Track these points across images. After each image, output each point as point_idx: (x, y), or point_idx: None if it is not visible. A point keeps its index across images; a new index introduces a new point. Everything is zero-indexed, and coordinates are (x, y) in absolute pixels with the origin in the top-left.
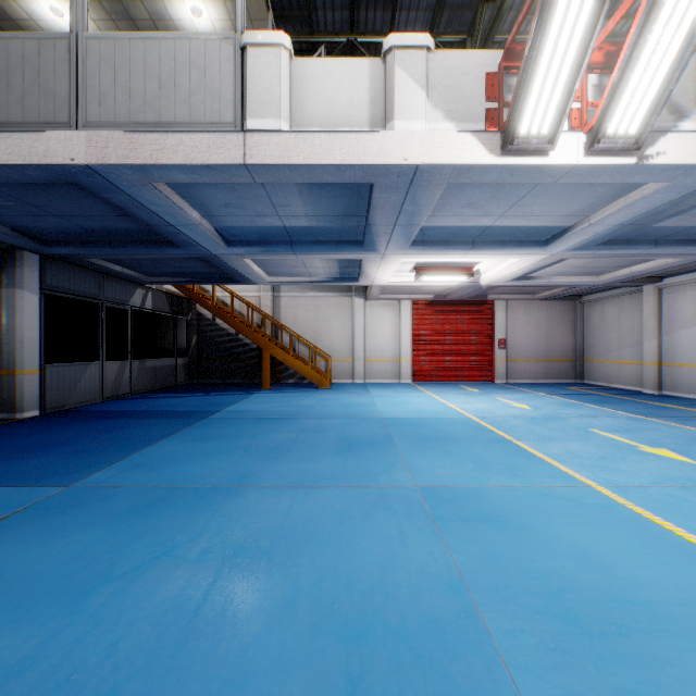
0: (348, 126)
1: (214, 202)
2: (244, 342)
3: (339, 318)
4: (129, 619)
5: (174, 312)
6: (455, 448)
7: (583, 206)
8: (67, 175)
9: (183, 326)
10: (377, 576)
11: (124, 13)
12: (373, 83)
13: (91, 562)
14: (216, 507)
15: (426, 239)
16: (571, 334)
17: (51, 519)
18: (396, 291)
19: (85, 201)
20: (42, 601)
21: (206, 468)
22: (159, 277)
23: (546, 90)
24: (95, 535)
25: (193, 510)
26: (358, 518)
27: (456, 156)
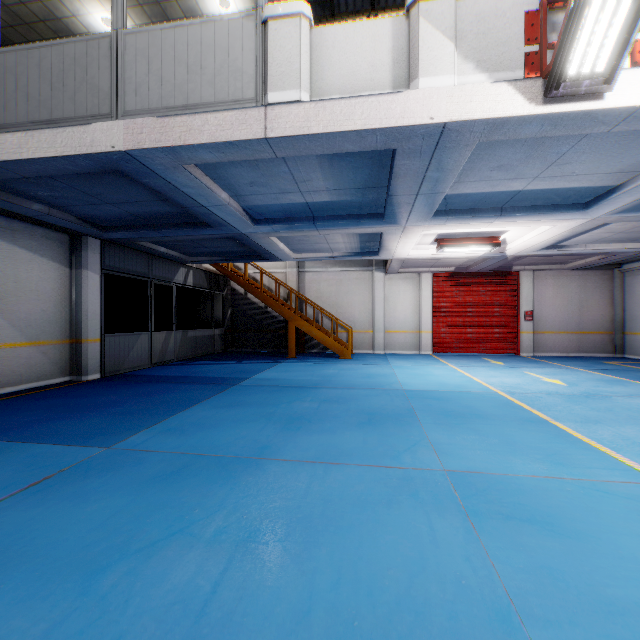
0: (369, 90)
1: (240, 182)
2: (272, 314)
3: (360, 291)
4: (135, 608)
5: (212, 288)
6: (484, 427)
7: (638, 159)
8: (111, 163)
9: (219, 301)
10: (405, 585)
11: (162, 15)
12: (396, 42)
13: (112, 533)
14: (236, 479)
15: (450, 209)
16: (608, 305)
17: (87, 481)
18: (416, 265)
19: (130, 188)
20: (60, 575)
21: (230, 436)
22: (198, 257)
23: (604, 18)
24: (121, 502)
25: (213, 481)
26: (380, 504)
27: (489, 109)
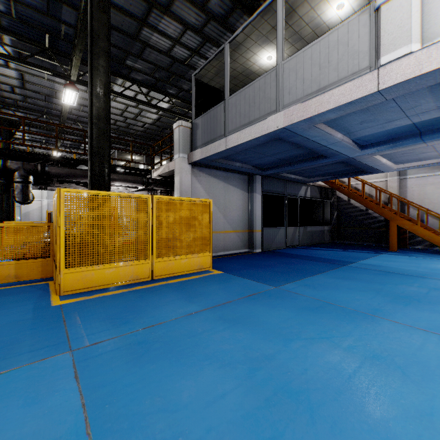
0: None
1: (352, 124)
2: (372, 215)
3: None
4: (311, 362)
5: (322, 198)
6: None
7: None
8: (275, 135)
9: (327, 206)
10: None
11: (298, 37)
12: None
13: (290, 326)
14: (357, 323)
15: None
16: None
17: (271, 300)
18: None
19: (280, 145)
20: (273, 335)
21: (347, 296)
22: (314, 178)
23: None
24: (290, 314)
25: (341, 319)
26: None
27: None
